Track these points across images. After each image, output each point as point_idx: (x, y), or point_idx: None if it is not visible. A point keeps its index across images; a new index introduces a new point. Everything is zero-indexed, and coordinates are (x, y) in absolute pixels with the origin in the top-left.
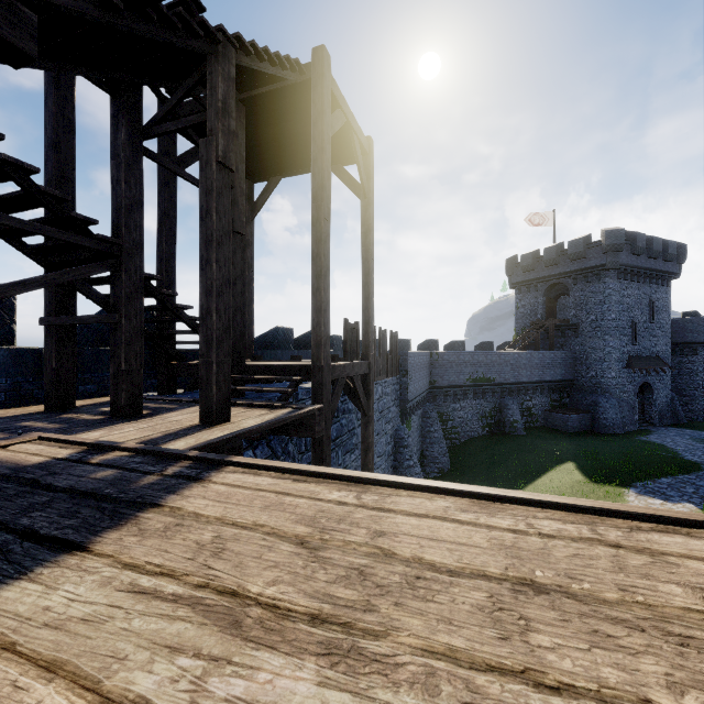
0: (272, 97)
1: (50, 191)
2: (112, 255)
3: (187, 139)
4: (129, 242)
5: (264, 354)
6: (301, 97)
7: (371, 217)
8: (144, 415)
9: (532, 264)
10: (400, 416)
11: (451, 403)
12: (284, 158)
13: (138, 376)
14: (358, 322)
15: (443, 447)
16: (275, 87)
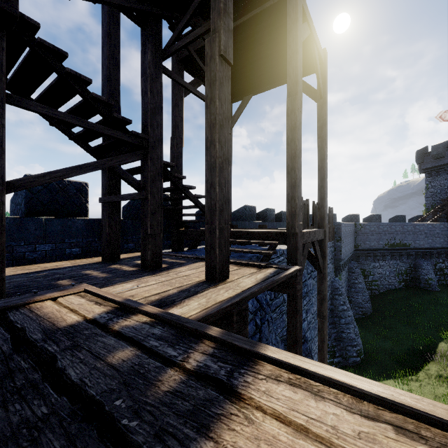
0: (251, 23)
1: (99, 97)
2: (142, 148)
3: (189, 74)
4: (153, 137)
5: (237, 224)
6: (275, 18)
7: (325, 113)
8: (163, 268)
9: (443, 152)
10: (334, 271)
11: (371, 262)
12: (255, 79)
13: (158, 239)
14: (308, 200)
15: (366, 295)
16: (255, 13)
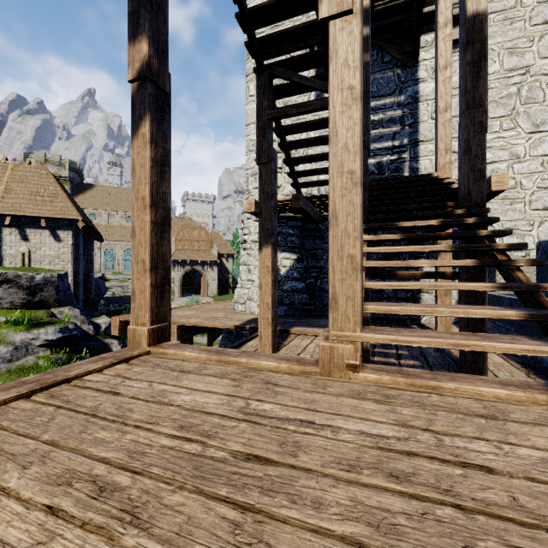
0: None
1: None
2: None
3: None
4: None
5: None
6: None
7: None
8: None
9: None
10: None
11: None
12: None
13: None
14: None
15: None
16: None
